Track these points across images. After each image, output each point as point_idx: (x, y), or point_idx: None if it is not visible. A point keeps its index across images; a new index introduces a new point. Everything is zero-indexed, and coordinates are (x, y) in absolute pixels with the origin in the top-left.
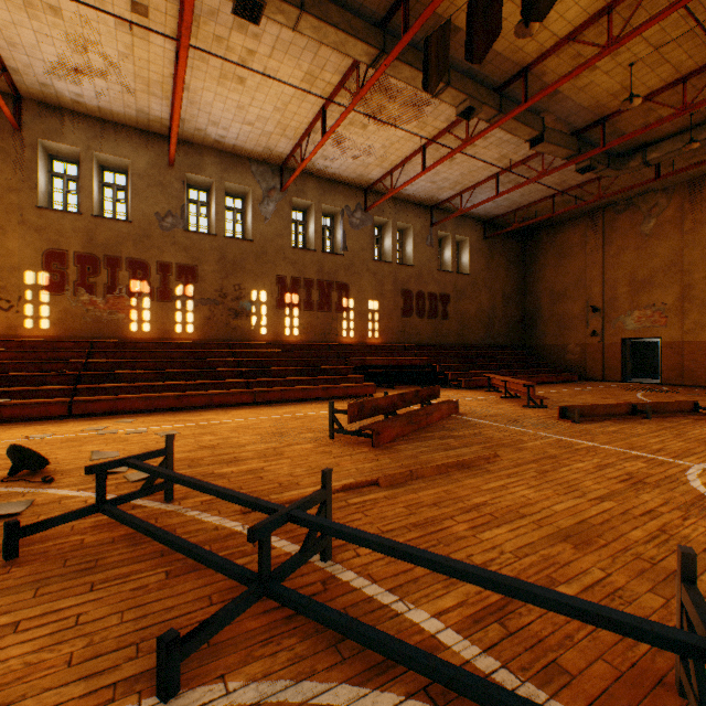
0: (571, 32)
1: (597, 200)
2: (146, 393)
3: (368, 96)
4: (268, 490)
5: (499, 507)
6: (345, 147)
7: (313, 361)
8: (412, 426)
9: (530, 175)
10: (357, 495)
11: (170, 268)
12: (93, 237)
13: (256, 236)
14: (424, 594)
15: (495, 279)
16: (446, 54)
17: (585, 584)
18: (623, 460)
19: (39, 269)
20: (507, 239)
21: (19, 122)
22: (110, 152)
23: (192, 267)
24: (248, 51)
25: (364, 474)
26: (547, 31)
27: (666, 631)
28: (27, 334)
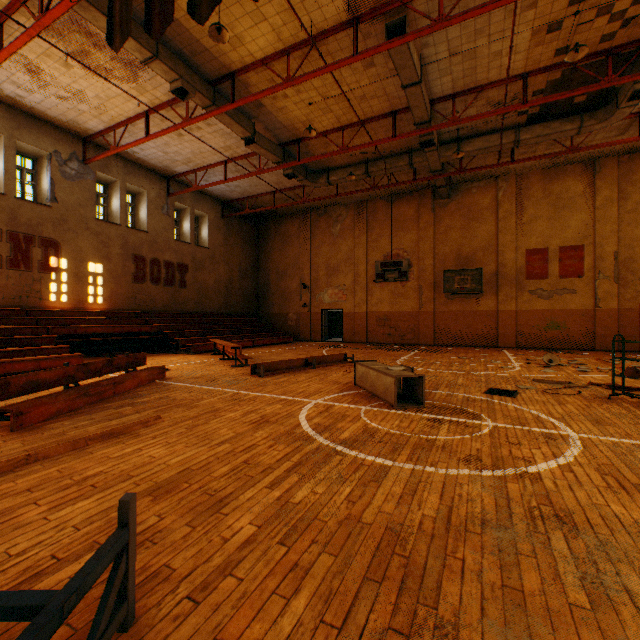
0: (265, 58)
1: (303, 202)
2: None
3: (66, 31)
4: None
5: (111, 475)
6: (45, 80)
7: None
8: (88, 398)
9: (254, 170)
10: None
11: None
12: None
13: None
14: None
15: (233, 255)
16: (129, 18)
17: None
18: (270, 405)
19: None
20: (244, 222)
21: None
22: None
23: None
24: None
25: None
26: (246, 48)
27: (22, 599)
28: None
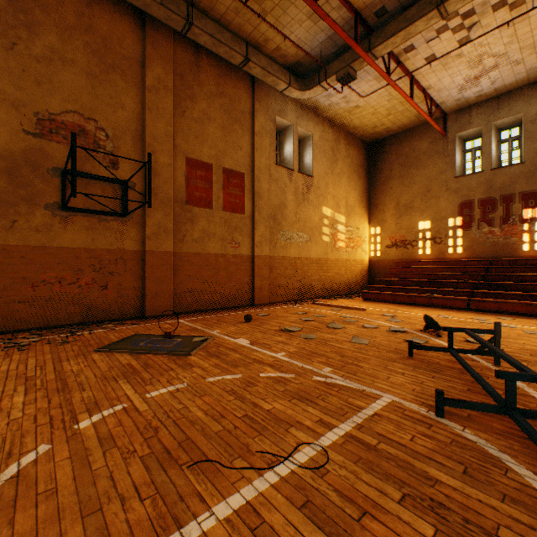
0: None
1: None
2: (527, 300)
3: None
4: None
5: None
6: None
7: None
8: None
9: None
10: None
11: None
12: (490, 185)
13: None
14: None
15: None
16: None
17: None
18: None
19: (455, 216)
20: None
21: (444, 131)
22: (504, 117)
23: None
24: None
25: None
26: None
27: None
28: (448, 257)
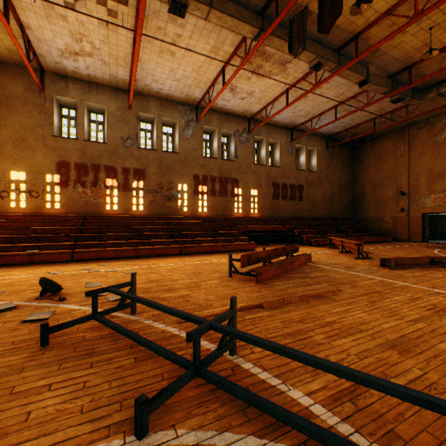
0: (389, 9)
1: (405, 120)
2: (115, 247)
3: (252, 59)
4: (193, 309)
5: (344, 325)
6: (236, 92)
7: (216, 228)
8: (281, 270)
9: (358, 106)
10: (249, 314)
11: (129, 171)
12: (84, 153)
13: (181, 150)
14: (298, 379)
15: (334, 174)
16: (304, 29)
17: (409, 378)
18: (428, 295)
19: (54, 173)
20: (342, 148)
21: (43, 86)
22: (94, 101)
23: (142, 170)
24: (177, 35)
25: (253, 300)
26: (372, 9)
27: None
28: (47, 212)
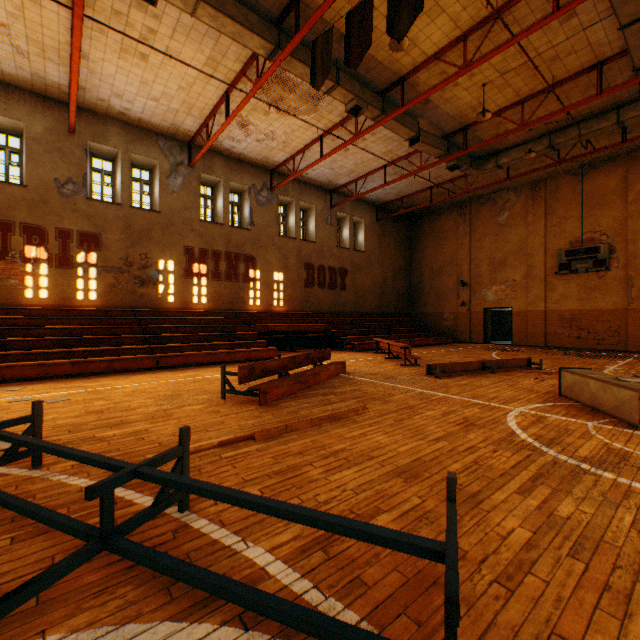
0: (437, 52)
1: (464, 193)
2: (39, 360)
3: (269, 86)
4: (146, 450)
5: (354, 452)
6: (250, 130)
7: (220, 327)
8: (300, 385)
9: (412, 169)
10: (232, 450)
11: (71, 235)
12: None
13: (163, 208)
14: (266, 532)
15: (386, 256)
16: (329, 57)
17: (403, 510)
18: (465, 407)
19: None
20: (397, 223)
21: None
22: (1, 113)
23: (95, 235)
24: (149, 29)
25: (244, 430)
26: (418, 49)
27: (418, 541)
28: None
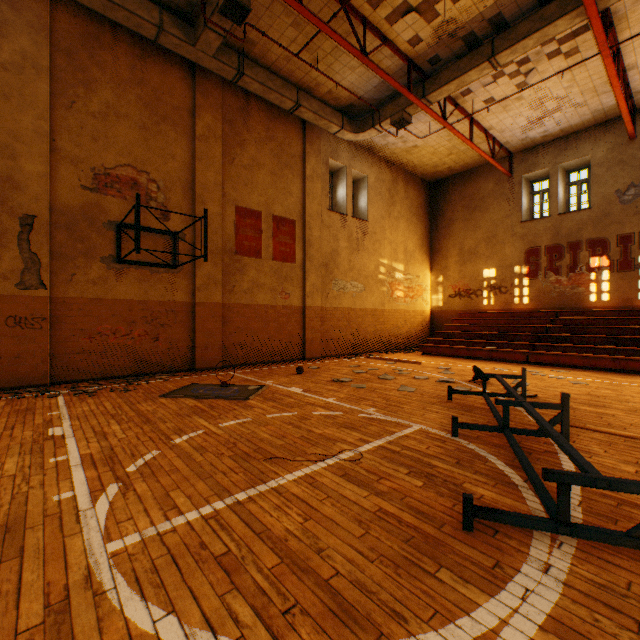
0: None
1: None
2: (586, 353)
3: None
4: (591, 422)
5: None
6: None
7: None
8: None
9: None
10: None
11: (630, 238)
12: (557, 231)
13: None
14: None
15: None
16: None
17: None
18: None
19: (521, 264)
20: None
21: (510, 172)
22: (571, 158)
23: None
24: None
25: None
26: None
27: (587, 467)
28: (514, 308)
